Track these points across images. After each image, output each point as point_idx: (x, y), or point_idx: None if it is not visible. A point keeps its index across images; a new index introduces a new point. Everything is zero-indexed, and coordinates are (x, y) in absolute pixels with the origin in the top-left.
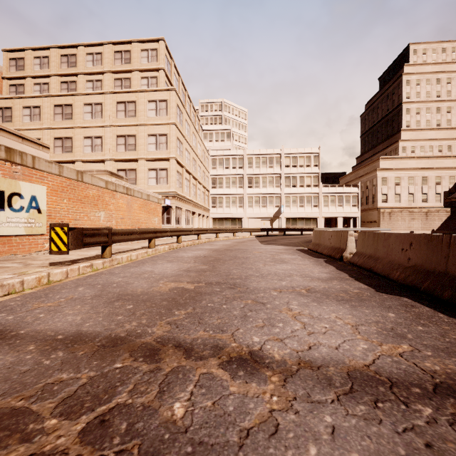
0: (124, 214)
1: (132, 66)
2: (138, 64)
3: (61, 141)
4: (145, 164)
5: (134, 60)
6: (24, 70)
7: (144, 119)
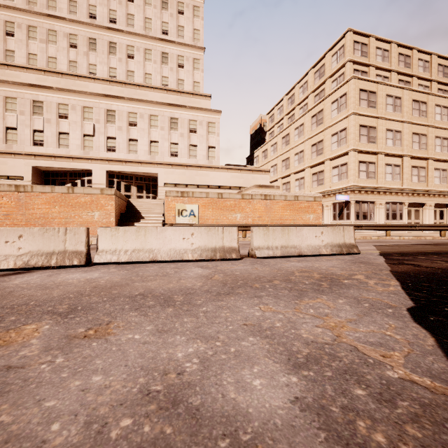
0: (261, 214)
1: (325, 77)
2: (329, 71)
3: (284, 162)
4: (329, 164)
5: (326, 70)
6: (274, 121)
7: (328, 122)
